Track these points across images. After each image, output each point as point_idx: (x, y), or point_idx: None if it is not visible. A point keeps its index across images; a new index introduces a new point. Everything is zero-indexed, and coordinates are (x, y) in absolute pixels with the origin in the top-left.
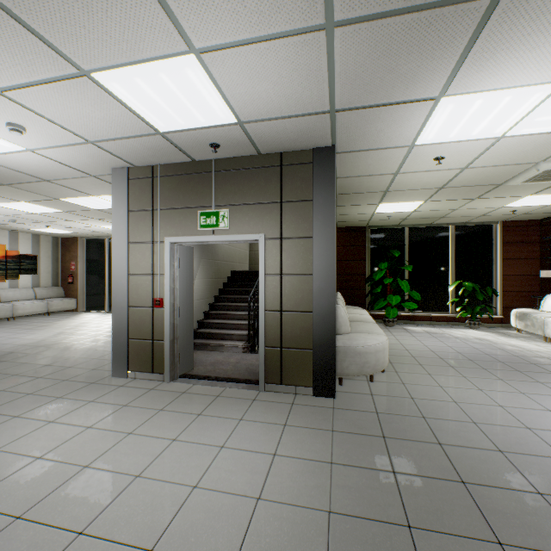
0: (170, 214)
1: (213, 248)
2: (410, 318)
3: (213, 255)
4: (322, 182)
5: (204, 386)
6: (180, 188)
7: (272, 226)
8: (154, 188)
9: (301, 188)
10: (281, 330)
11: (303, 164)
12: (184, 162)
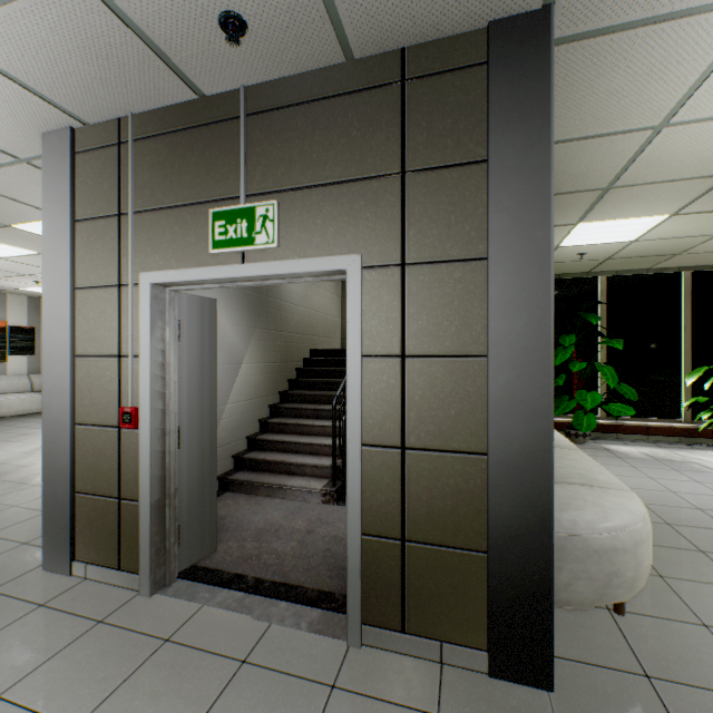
0: (154, 222)
1: (277, 311)
2: (609, 428)
3: (278, 322)
4: (514, 110)
5: (221, 617)
6: (173, 163)
7: (380, 236)
8: (122, 168)
9: (456, 132)
10: (402, 494)
11: (460, 69)
12: (181, 102)
